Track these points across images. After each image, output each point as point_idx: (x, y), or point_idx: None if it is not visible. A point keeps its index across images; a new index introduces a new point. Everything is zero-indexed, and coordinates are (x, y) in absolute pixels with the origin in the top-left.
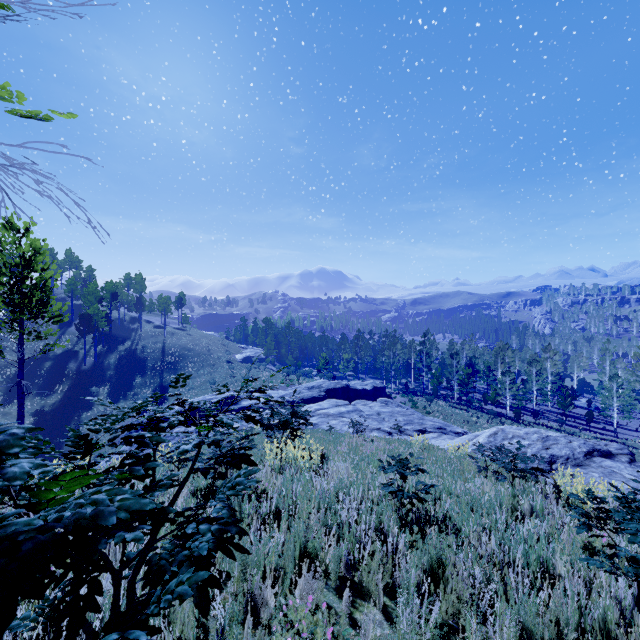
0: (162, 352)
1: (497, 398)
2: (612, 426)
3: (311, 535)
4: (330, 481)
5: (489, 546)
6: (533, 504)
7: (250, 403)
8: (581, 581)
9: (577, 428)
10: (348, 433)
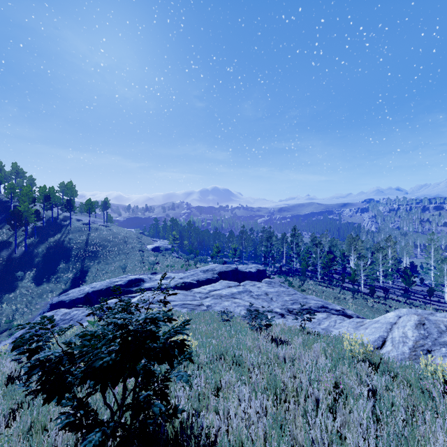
0: (86, 243)
1: (356, 278)
2: (441, 298)
3: None
4: None
5: None
6: None
7: (152, 285)
8: None
9: (417, 301)
10: (245, 322)
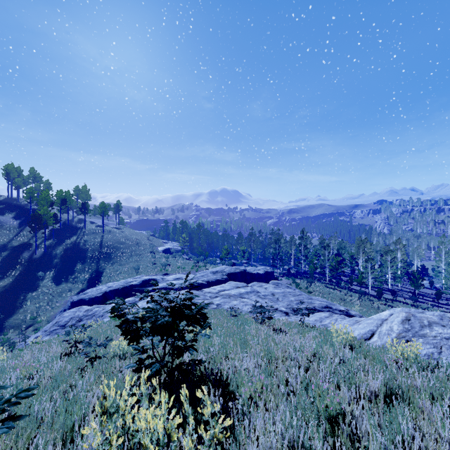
0: (100, 245)
1: (363, 280)
2: None
3: None
4: None
5: None
6: None
7: (164, 285)
8: None
9: (426, 304)
10: (251, 317)
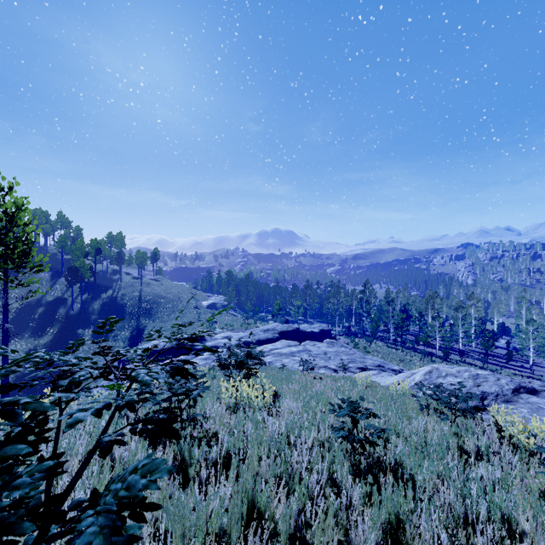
0: (139, 299)
1: (428, 339)
2: (528, 364)
3: (260, 487)
4: (282, 420)
5: (446, 497)
6: (479, 445)
7: (213, 343)
8: (544, 536)
9: (498, 366)
10: (299, 371)
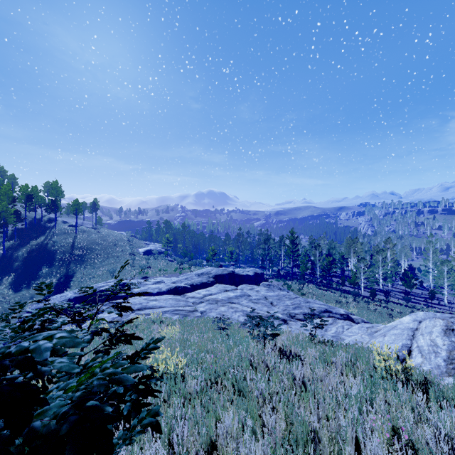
0: (71, 246)
1: (356, 280)
2: (441, 301)
3: None
4: None
5: None
6: None
7: (141, 289)
8: None
9: (418, 304)
10: (245, 331)
